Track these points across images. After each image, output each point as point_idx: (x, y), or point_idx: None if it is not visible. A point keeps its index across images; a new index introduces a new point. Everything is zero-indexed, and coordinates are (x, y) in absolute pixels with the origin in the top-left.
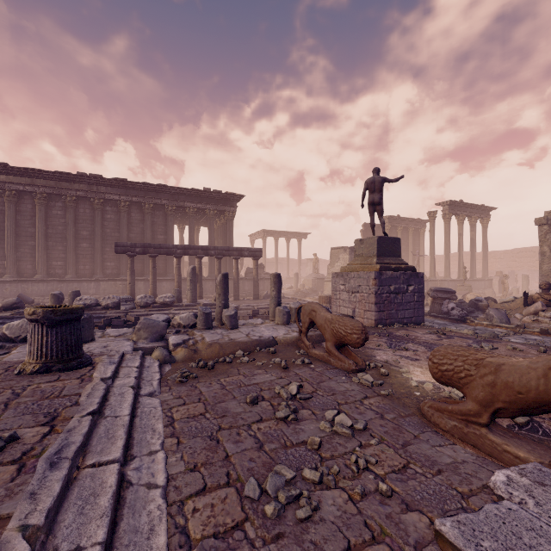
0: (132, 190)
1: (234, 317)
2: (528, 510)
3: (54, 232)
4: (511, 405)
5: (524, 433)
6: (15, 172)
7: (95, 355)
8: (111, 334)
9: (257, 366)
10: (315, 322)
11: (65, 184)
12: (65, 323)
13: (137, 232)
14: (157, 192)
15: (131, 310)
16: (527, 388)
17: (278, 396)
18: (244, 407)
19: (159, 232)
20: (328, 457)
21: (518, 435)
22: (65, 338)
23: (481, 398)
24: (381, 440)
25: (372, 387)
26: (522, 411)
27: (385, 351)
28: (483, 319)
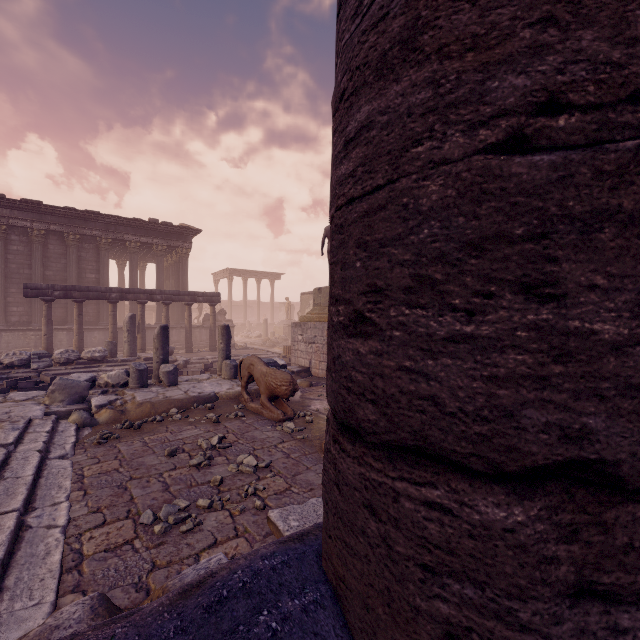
0: (49, 216)
1: (173, 373)
2: None
3: None
4: None
5: None
6: None
7: None
8: (16, 398)
9: (189, 422)
10: (253, 376)
11: None
12: None
13: (57, 269)
14: (86, 220)
15: (46, 368)
16: None
17: (199, 448)
18: (161, 460)
19: (89, 269)
20: (225, 490)
21: None
22: None
23: None
24: (278, 473)
25: (292, 433)
26: None
27: (322, 401)
28: None
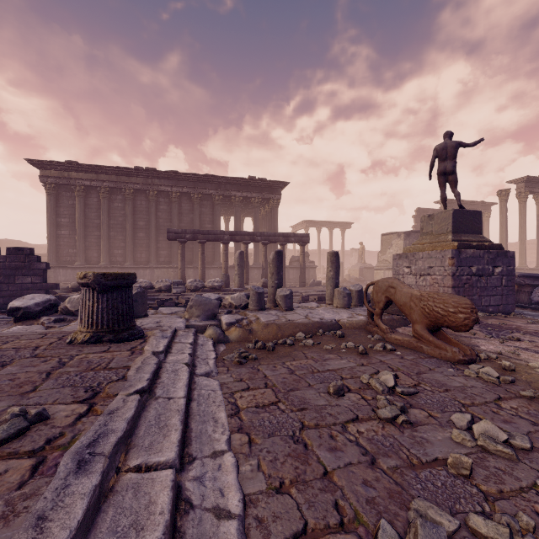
0: (182, 182)
1: (289, 297)
2: None
3: (115, 222)
4: None
5: None
6: (83, 169)
7: (147, 329)
8: (164, 312)
9: (326, 350)
10: (394, 301)
11: (125, 178)
12: (116, 289)
13: (187, 222)
14: (205, 182)
15: (182, 293)
16: None
17: (368, 387)
18: (326, 399)
19: (207, 221)
20: (495, 494)
21: None
22: (116, 306)
23: None
24: None
25: (500, 385)
26: None
27: (488, 341)
28: None
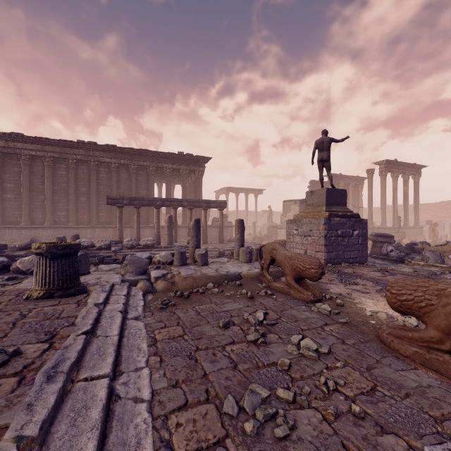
0: (120, 154)
1: (205, 255)
2: None
3: (59, 188)
4: None
5: None
6: (28, 141)
7: (89, 285)
8: (103, 269)
9: (226, 296)
10: (276, 259)
11: (68, 150)
12: (65, 256)
13: (124, 188)
14: (141, 155)
15: (119, 250)
16: None
17: (247, 322)
18: (217, 331)
19: (142, 188)
20: (298, 378)
21: None
22: (65, 269)
23: (444, 326)
24: (346, 363)
25: (330, 316)
26: None
27: (337, 285)
28: (419, 260)
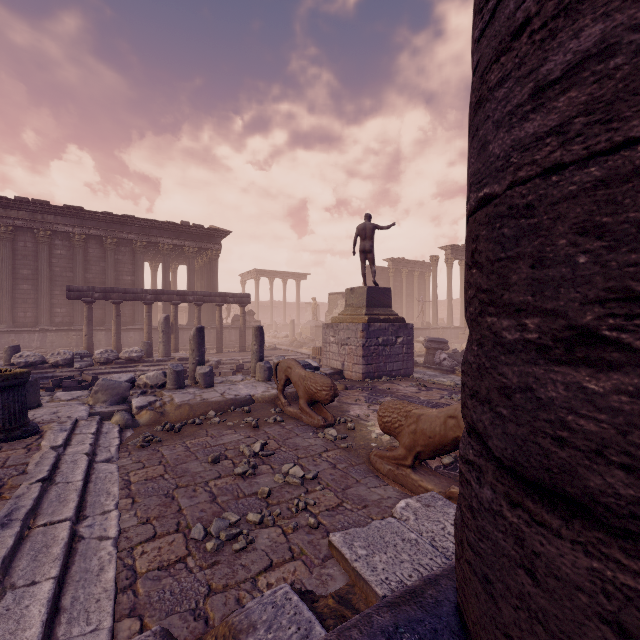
0: (89, 221)
1: (209, 374)
2: (401, 522)
3: None
4: (426, 448)
5: (446, 472)
6: None
7: (42, 423)
8: (62, 398)
9: (228, 426)
10: (291, 379)
11: None
12: (8, 389)
13: (96, 272)
14: (123, 224)
15: (87, 368)
16: (434, 433)
17: (242, 454)
18: (205, 467)
19: (125, 271)
20: (274, 503)
21: (437, 473)
22: (8, 406)
23: (407, 444)
24: (326, 486)
25: (335, 441)
26: (434, 453)
27: (361, 406)
28: None
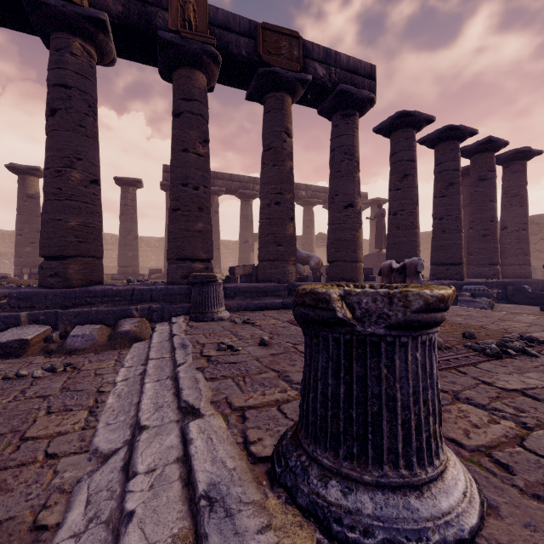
0: None
1: None
2: None
3: None
4: None
5: None
6: None
7: None
8: None
9: None
10: None
11: None
12: None
13: None
14: None
15: None
16: None
17: None
18: None
19: None
20: None
21: None
22: None
23: None
24: None
25: None
26: None
27: None
28: None
